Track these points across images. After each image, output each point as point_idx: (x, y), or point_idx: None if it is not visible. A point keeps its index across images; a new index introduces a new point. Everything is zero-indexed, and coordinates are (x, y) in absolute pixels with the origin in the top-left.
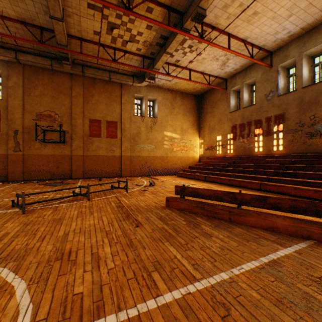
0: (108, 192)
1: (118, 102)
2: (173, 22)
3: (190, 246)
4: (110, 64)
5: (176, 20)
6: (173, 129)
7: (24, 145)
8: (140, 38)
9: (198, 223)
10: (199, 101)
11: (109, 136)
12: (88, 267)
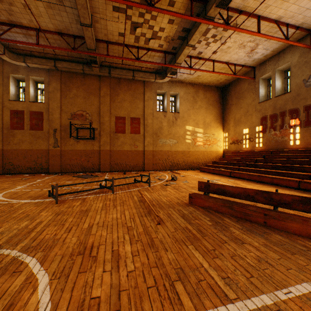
0: (131, 186)
1: (141, 99)
2: (195, 13)
3: (218, 253)
4: (134, 63)
5: (199, 10)
6: (195, 123)
7: (61, 141)
8: (162, 34)
9: (226, 225)
10: (223, 93)
11: (133, 132)
12: (107, 266)
